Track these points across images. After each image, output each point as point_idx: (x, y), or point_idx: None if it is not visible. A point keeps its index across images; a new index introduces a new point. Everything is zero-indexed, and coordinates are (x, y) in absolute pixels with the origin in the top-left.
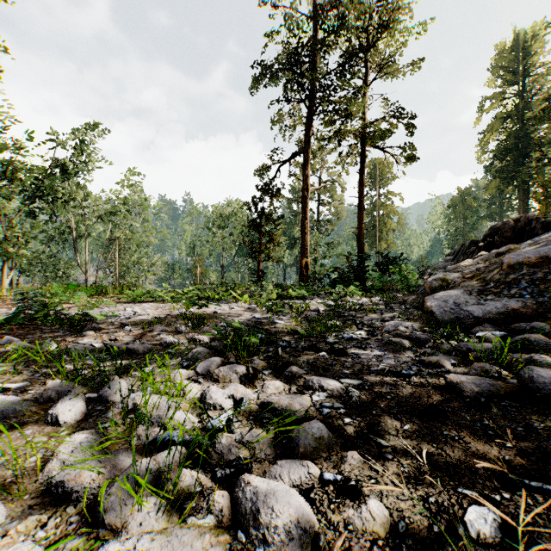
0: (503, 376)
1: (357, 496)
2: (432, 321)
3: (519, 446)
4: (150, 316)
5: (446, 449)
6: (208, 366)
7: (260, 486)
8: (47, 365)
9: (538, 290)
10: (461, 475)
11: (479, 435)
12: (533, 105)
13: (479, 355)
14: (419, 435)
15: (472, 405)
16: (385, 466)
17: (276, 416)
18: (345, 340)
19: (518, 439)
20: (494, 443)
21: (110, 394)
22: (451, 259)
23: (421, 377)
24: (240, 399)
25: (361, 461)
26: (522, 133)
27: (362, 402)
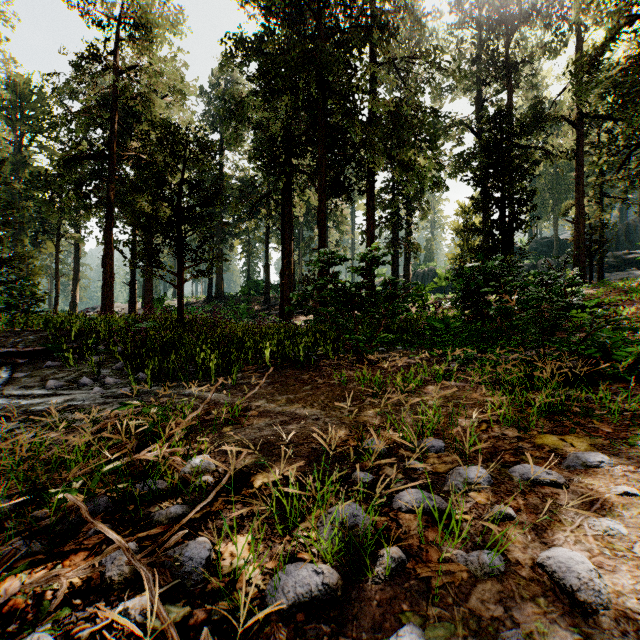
0: None
1: None
2: None
3: None
4: None
5: None
6: None
7: None
8: None
9: None
10: None
11: None
12: None
13: None
14: None
15: None
16: None
17: None
18: None
19: None
20: None
21: None
22: None
23: None
24: None
25: None
26: None
27: None
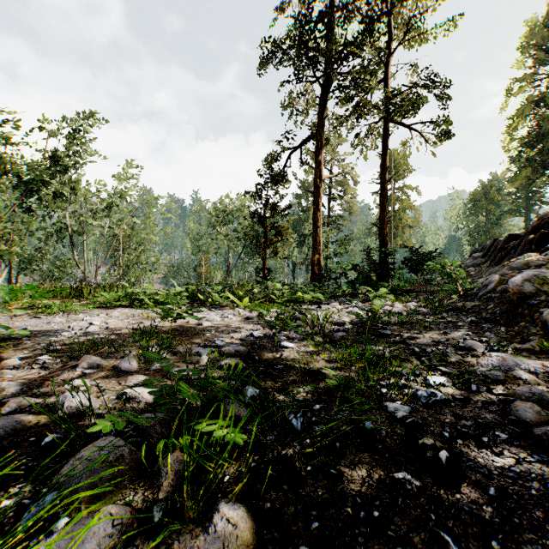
0: None
1: None
2: None
3: None
4: (107, 331)
5: None
6: None
7: None
8: None
9: None
10: None
11: None
12: None
13: None
14: None
15: None
16: None
17: None
18: (424, 406)
19: None
20: None
21: None
22: (481, 256)
23: None
24: None
25: None
26: None
27: None
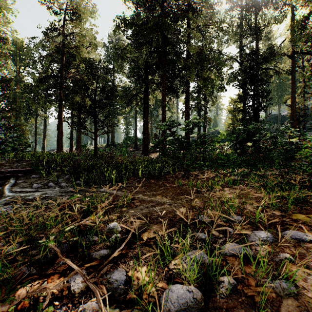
0: None
1: None
2: None
3: None
4: None
5: None
6: None
7: None
8: None
9: None
10: None
11: None
12: None
13: None
14: None
15: None
16: None
17: None
18: None
19: None
20: None
21: None
22: None
23: None
24: None
25: None
26: None
27: None
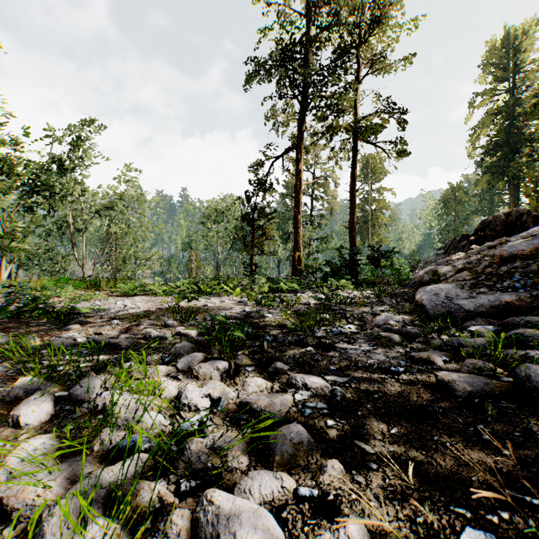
0: (497, 374)
1: (335, 515)
2: (423, 315)
3: (517, 454)
4: (140, 309)
5: (436, 457)
6: (189, 362)
7: (223, 506)
8: (21, 361)
9: (532, 283)
10: (454, 489)
11: (473, 440)
12: (523, 101)
13: (471, 350)
14: (407, 440)
15: (464, 406)
16: (368, 477)
17: (255, 417)
18: (334, 334)
19: (516, 446)
20: (489, 451)
21: (81, 393)
22: (442, 253)
23: (410, 374)
24: (218, 398)
25: (342, 472)
26: (512, 128)
27: (347, 402)
